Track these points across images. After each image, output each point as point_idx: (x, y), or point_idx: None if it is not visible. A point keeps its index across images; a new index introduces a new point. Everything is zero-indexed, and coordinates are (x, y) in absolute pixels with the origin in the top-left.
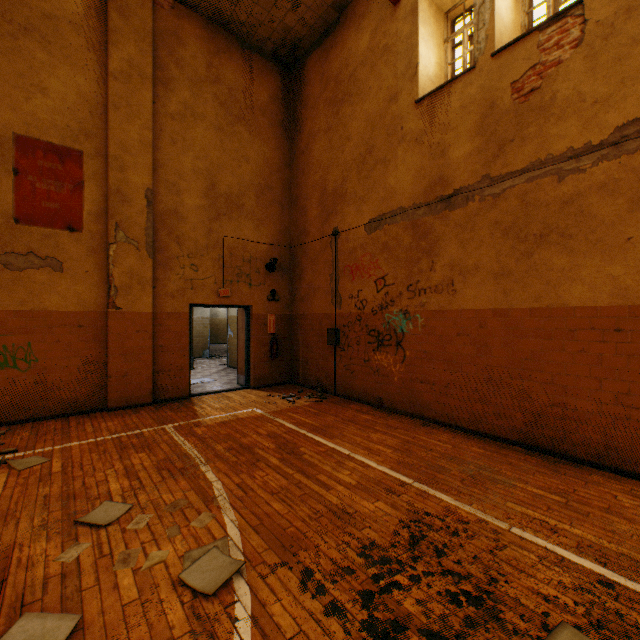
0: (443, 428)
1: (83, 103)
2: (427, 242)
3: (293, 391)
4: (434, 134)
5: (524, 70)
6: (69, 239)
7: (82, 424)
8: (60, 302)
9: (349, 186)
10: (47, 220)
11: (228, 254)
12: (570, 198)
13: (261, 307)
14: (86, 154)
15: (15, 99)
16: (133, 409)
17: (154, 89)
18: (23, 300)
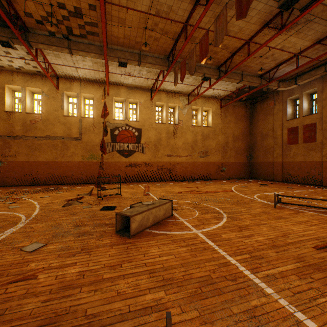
0: (14, 186)
1: None
2: (9, 145)
3: None
4: (11, 121)
5: (32, 119)
6: None
7: None
8: None
9: None
10: None
11: None
12: (40, 144)
13: None
14: None
15: None
16: None
17: None
18: None
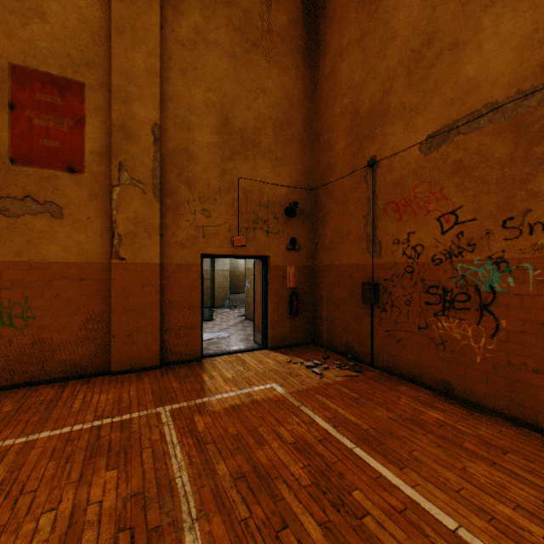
0: None
1: (84, 29)
2: None
3: (317, 356)
4: None
5: None
6: (69, 181)
7: (74, 395)
8: (59, 252)
9: (393, 98)
10: (45, 160)
11: (243, 198)
12: None
13: (279, 258)
14: (88, 86)
15: (11, 25)
16: (137, 373)
17: (162, 13)
18: (19, 250)
